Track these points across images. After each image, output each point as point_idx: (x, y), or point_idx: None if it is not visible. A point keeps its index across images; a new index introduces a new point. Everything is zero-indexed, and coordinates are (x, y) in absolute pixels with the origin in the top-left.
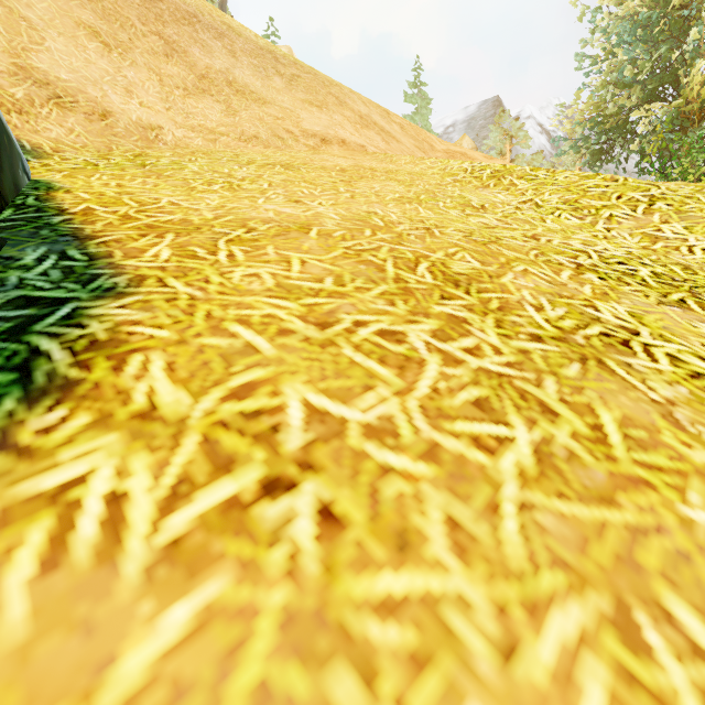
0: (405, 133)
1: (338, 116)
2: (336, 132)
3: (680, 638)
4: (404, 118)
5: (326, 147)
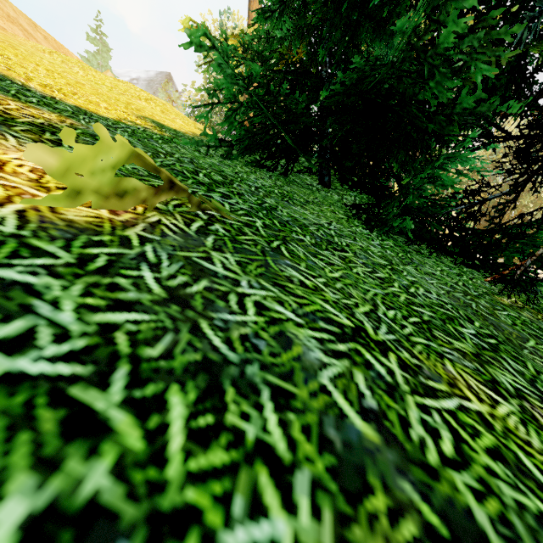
0: (48, 42)
1: None
2: None
3: None
4: (87, 52)
5: None
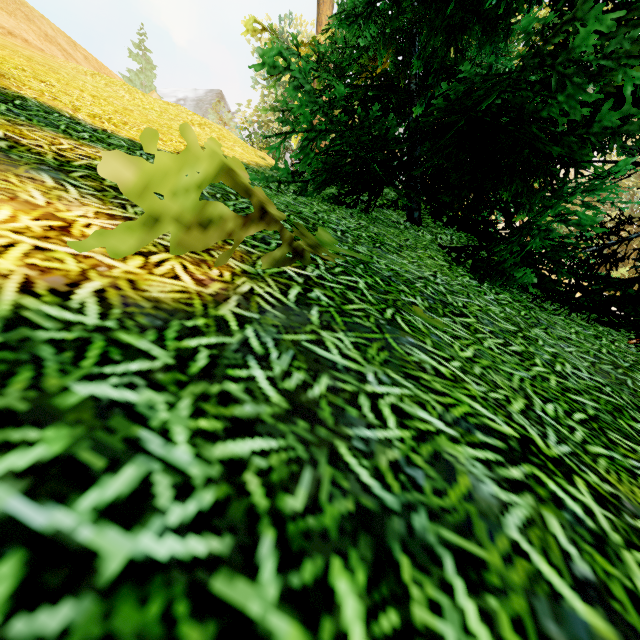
0: (88, 62)
1: (25, 26)
2: (21, 33)
3: (20, 58)
4: (129, 71)
5: (12, 37)
